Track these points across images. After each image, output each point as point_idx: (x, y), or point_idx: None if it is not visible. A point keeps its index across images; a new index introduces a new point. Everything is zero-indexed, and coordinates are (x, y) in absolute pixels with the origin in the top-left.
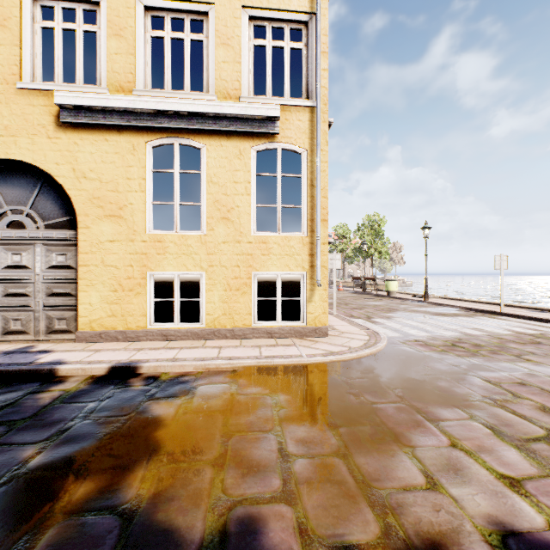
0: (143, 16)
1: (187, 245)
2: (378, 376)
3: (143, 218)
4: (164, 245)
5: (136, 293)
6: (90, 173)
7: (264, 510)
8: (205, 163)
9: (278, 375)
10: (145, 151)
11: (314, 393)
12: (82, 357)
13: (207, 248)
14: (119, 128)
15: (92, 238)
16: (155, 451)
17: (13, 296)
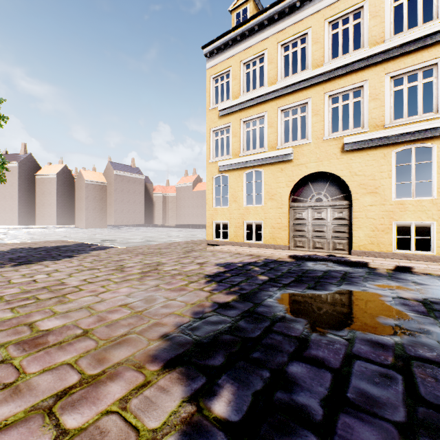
0: (389, 83)
1: (421, 205)
2: None
3: (390, 192)
4: (404, 206)
5: (385, 232)
6: (358, 172)
7: None
8: (435, 155)
9: None
10: (391, 156)
11: None
12: (370, 261)
13: (437, 207)
14: (375, 147)
15: (359, 204)
16: None
17: (317, 231)
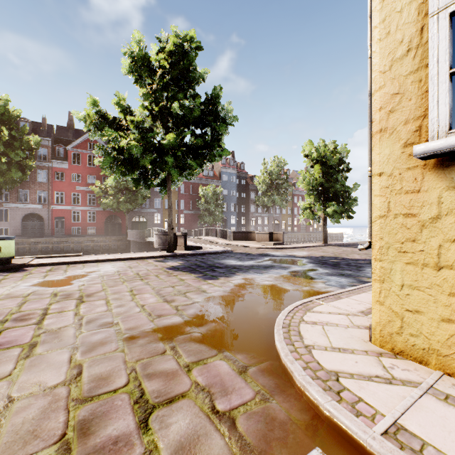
0: None
1: None
2: (257, 305)
3: None
4: None
5: None
6: None
7: (259, 276)
8: None
9: (312, 296)
10: None
11: (279, 292)
12: None
13: None
14: None
15: None
16: (294, 277)
17: None
